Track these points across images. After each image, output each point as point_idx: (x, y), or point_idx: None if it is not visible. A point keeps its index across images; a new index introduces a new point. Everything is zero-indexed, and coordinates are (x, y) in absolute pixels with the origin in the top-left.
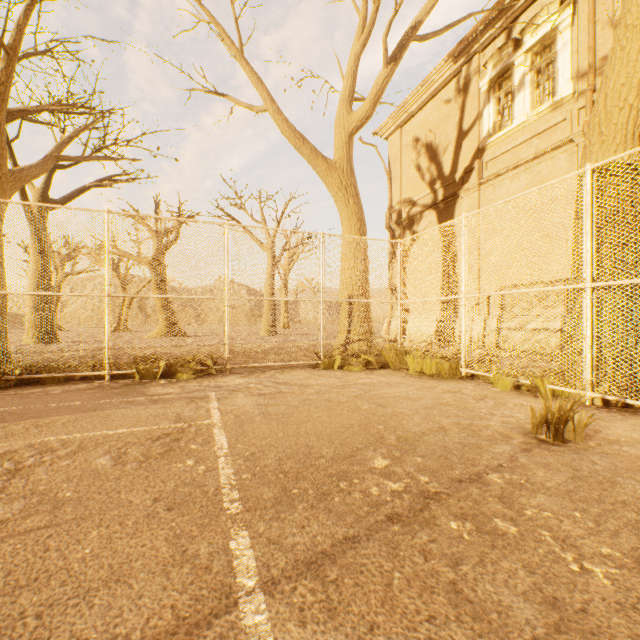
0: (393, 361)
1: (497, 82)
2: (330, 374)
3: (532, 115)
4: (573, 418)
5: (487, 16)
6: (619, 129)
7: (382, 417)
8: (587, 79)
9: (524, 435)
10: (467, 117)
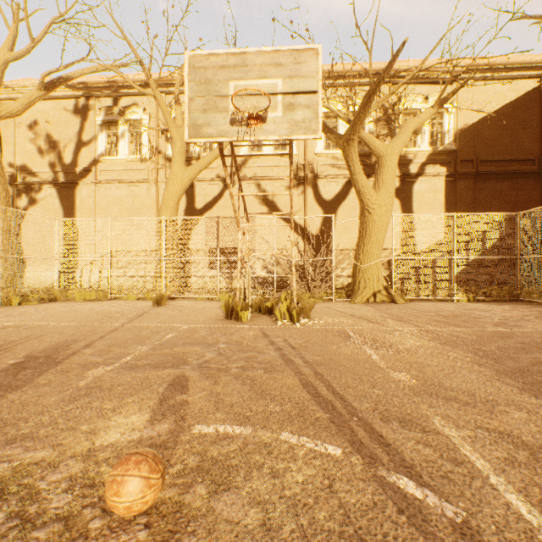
0: (60, 296)
1: (108, 124)
2: (21, 307)
3: (130, 158)
4: (164, 299)
5: (104, 83)
6: (172, 206)
7: (99, 311)
8: (156, 157)
9: (151, 307)
10: (87, 133)
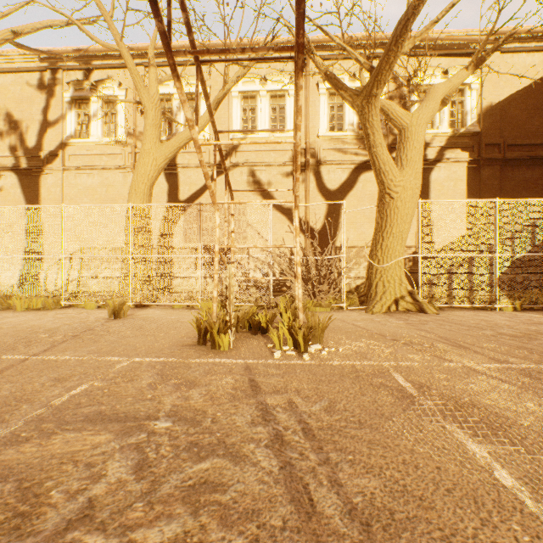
0: None
1: (78, 101)
2: None
3: (103, 140)
4: (124, 308)
5: (71, 52)
6: (142, 191)
7: (25, 327)
8: (133, 139)
9: (106, 319)
10: (53, 112)
